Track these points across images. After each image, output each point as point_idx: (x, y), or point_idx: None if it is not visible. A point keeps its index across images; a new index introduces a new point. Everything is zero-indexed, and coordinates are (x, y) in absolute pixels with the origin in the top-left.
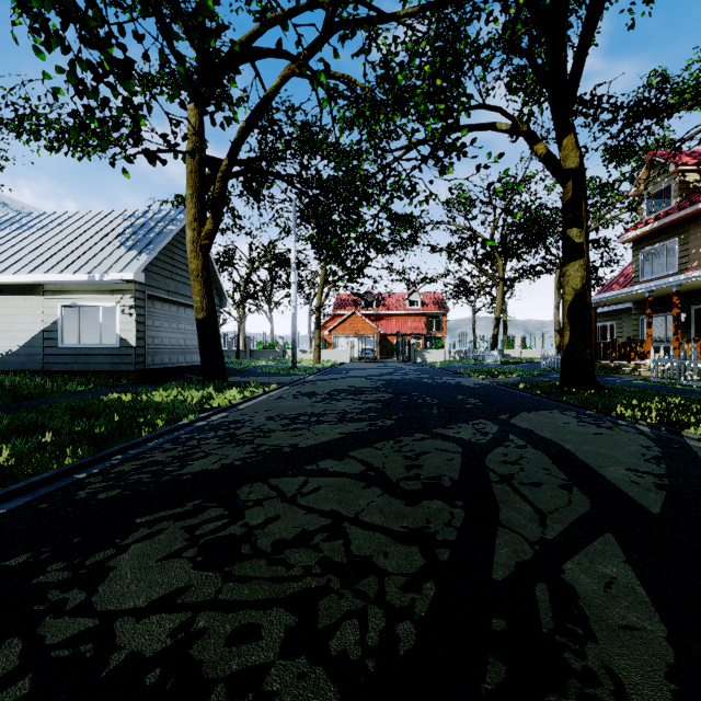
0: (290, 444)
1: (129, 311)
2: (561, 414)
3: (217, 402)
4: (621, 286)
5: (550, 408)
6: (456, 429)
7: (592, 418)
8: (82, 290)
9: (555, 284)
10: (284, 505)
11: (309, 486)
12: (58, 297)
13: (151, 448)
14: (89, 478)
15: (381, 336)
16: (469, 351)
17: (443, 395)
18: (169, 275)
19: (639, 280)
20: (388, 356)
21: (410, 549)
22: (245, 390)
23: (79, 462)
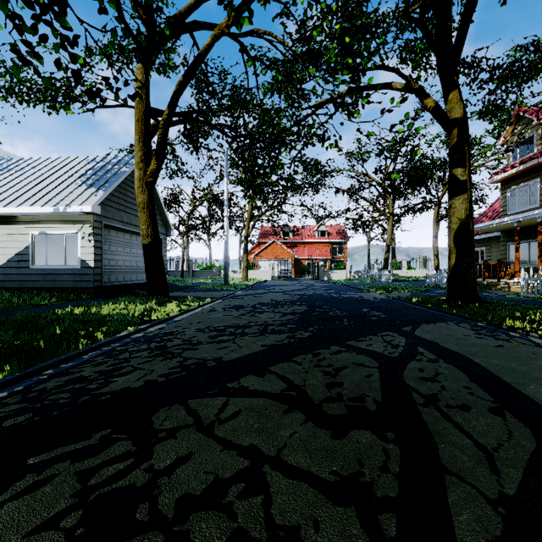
0: (215, 357)
1: (88, 238)
2: (457, 326)
3: (157, 314)
4: (490, 219)
5: (445, 320)
6: (367, 342)
7: (486, 330)
8: (49, 221)
9: (434, 218)
10: (199, 437)
11: (228, 410)
12: (30, 226)
13: (84, 361)
14: (8, 397)
15: (296, 260)
16: (365, 271)
17: (350, 308)
18: (122, 209)
19: (506, 214)
20: (301, 275)
21: (345, 513)
22: (183, 303)
23: (4, 379)
